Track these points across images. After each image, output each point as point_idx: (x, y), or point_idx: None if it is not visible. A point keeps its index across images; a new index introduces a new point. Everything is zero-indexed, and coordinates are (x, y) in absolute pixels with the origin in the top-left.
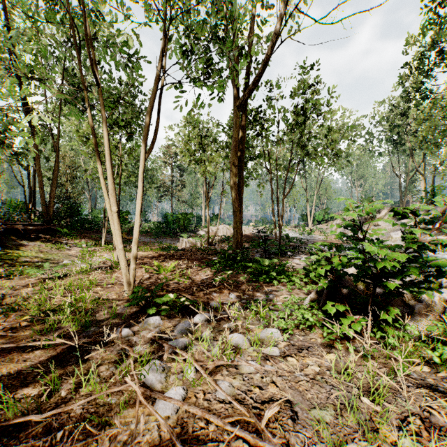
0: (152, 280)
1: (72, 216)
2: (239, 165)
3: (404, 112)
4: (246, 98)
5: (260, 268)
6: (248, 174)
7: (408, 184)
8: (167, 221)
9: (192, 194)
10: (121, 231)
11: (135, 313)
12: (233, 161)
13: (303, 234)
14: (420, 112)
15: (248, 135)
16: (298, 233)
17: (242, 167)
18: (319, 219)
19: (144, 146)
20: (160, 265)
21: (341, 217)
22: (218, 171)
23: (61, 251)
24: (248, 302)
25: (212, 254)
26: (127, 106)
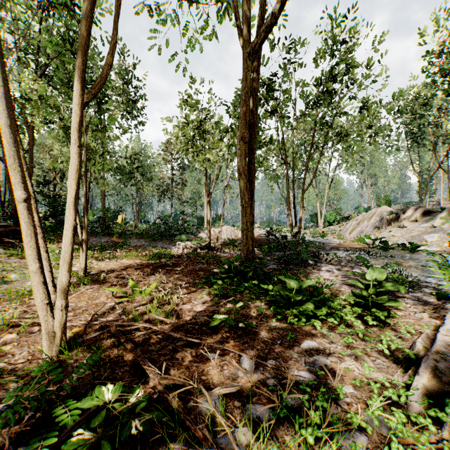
0: (114, 315)
1: (54, 217)
2: (249, 144)
3: (427, 101)
4: (261, 39)
5: (287, 296)
6: (258, 164)
7: (424, 183)
8: (164, 221)
9: (193, 193)
10: (35, 237)
11: (16, 440)
12: (242, 135)
13: (316, 236)
14: (449, 99)
15: (258, 115)
16: (311, 236)
17: (254, 147)
18: (330, 220)
19: (81, 78)
20: (137, 285)
21: (357, 218)
22: (221, 170)
23: (24, 258)
24: (282, 386)
25: (213, 263)
26: (119, 93)
